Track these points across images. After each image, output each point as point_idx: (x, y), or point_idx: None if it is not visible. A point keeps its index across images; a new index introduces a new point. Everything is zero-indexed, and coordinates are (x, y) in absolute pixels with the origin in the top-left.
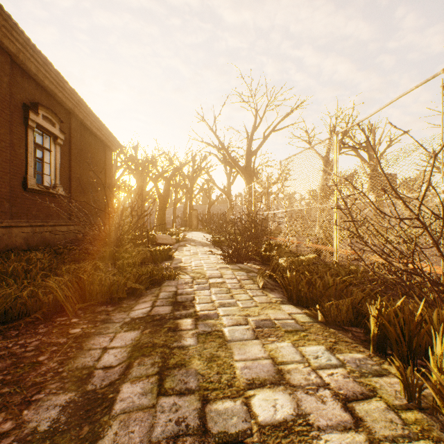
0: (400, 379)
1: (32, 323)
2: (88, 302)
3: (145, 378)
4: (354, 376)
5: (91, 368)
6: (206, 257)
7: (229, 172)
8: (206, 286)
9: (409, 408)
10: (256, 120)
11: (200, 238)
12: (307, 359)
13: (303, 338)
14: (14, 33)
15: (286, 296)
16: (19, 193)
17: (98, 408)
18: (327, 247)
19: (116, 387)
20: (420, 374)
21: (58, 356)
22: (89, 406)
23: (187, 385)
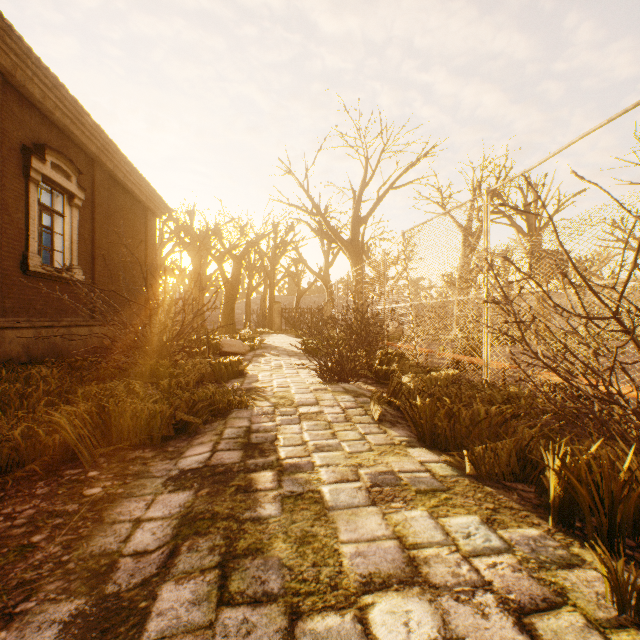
0: (607, 578)
1: (26, 479)
2: (115, 443)
3: (198, 574)
4: (529, 568)
5: (114, 555)
6: (294, 373)
7: (328, 248)
8: (294, 419)
9: (622, 626)
10: (366, 173)
11: (285, 344)
12: (454, 538)
13: (445, 504)
14: (7, 40)
15: (414, 434)
16: (16, 278)
17: (122, 628)
18: (472, 358)
19: (152, 589)
20: (639, 571)
21: (63, 535)
22: (107, 622)
23: (266, 586)
